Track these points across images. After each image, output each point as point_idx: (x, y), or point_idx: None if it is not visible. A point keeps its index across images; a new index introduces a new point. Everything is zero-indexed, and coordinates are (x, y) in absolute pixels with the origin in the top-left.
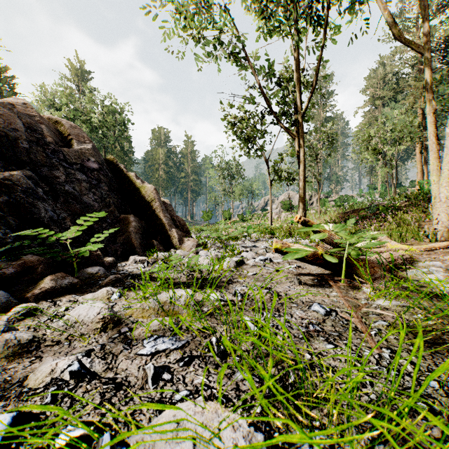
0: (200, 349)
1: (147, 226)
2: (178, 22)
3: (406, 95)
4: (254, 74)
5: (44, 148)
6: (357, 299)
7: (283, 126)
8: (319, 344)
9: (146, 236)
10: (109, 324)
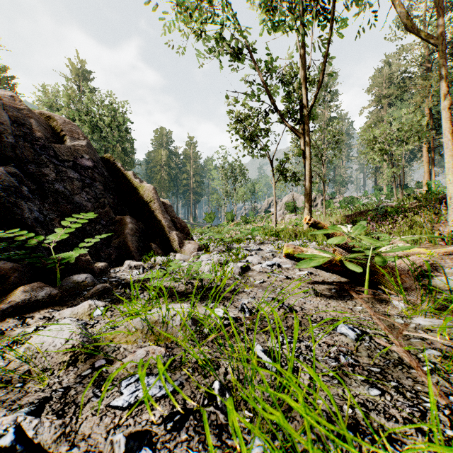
0: (197, 398)
1: (145, 228)
2: (179, 18)
3: (412, 94)
4: (258, 70)
5: (32, 143)
6: (388, 315)
7: (288, 125)
8: (359, 387)
9: (144, 238)
10: (81, 355)
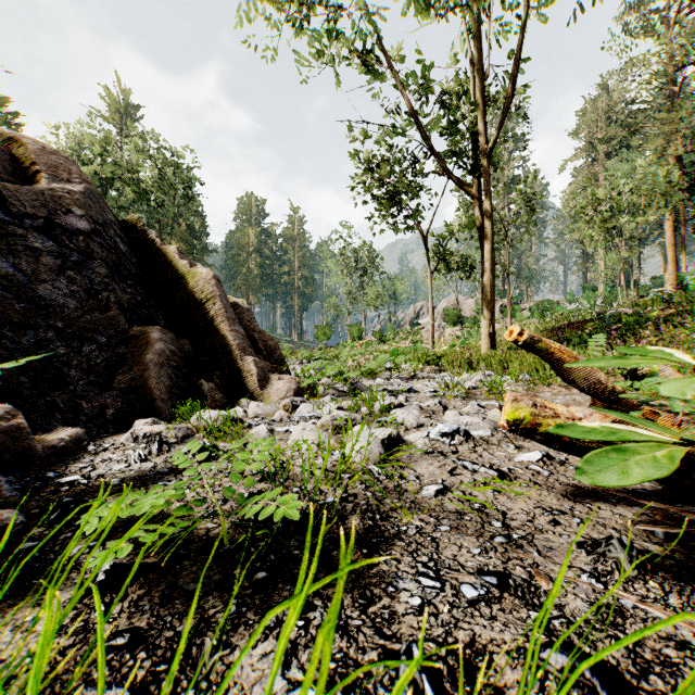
0: None
1: (195, 351)
2: None
3: (643, 139)
4: (403, 87)
5: None
6: None
7: (453, 177)
8: None
9: (191, 371)
10: None
